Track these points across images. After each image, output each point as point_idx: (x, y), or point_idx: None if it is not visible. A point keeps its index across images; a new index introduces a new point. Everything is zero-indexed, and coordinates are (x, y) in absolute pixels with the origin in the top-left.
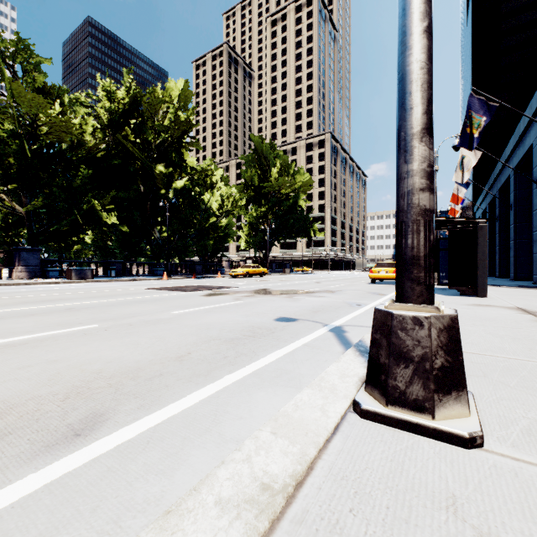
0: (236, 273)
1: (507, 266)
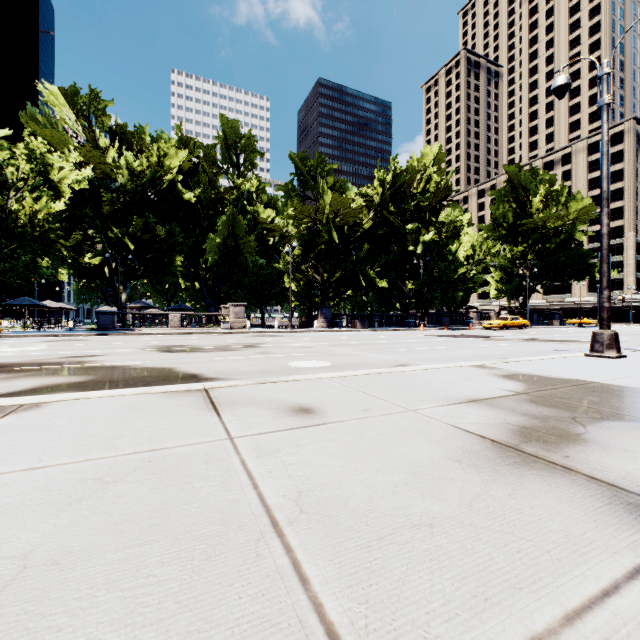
0: (490, 325)
1: None
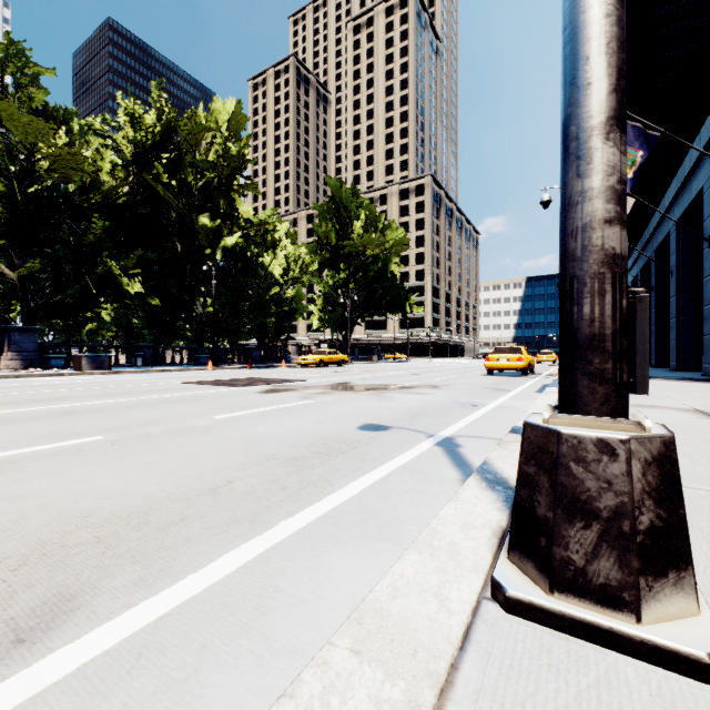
0: (306, 361)
1: (665, 352)
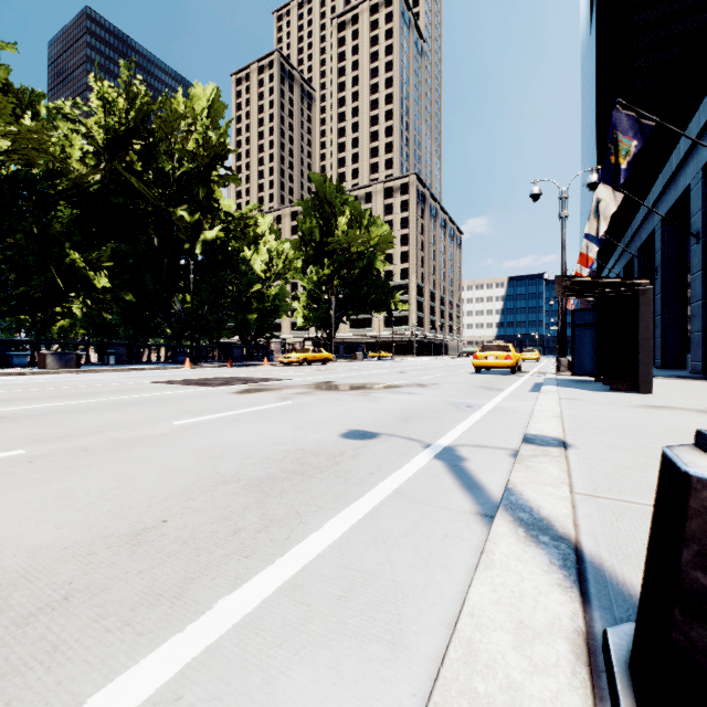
0: (289, 359)
1: None
